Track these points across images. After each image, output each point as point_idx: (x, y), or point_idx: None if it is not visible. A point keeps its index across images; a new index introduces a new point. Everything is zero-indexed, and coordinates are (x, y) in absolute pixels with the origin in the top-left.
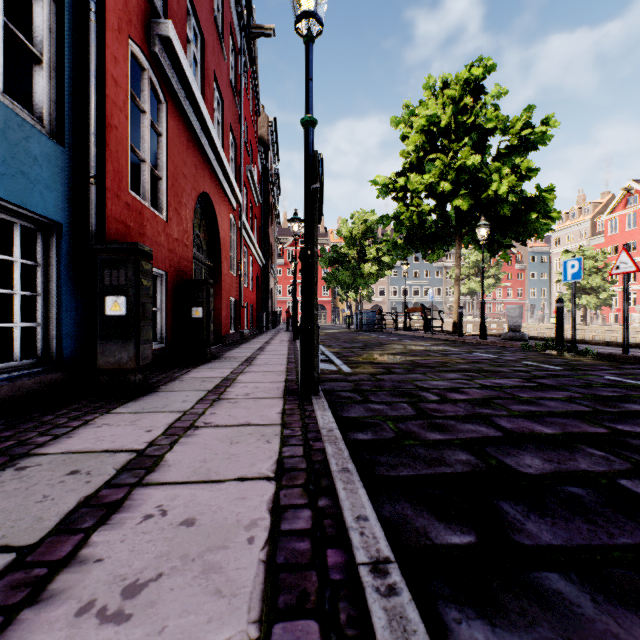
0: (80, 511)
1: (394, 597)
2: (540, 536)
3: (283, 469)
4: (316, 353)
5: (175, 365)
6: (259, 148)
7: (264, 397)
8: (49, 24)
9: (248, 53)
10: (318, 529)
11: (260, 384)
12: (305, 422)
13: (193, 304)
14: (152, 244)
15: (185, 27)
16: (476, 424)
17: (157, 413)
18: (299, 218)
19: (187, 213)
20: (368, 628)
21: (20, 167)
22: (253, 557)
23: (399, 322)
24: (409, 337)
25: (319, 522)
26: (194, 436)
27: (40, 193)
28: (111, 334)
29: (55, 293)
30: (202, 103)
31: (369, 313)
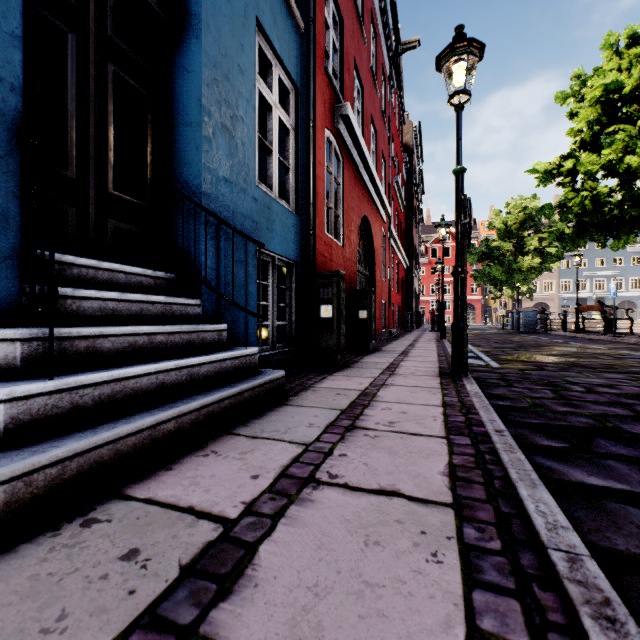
0: (353, 404)
1: (503, 436)
2: (616, 451)
3: (446, 404)
4: (465, 345)
5: (350, 354)
6: (403, 156)
7: (425, 375)
8: (292, 145)
9: (395, 76)
10: (468, 422)
11: (419, 368)
12: (457, 389)
13: (360, 308)
14: (336, 266)
15: (353, 93)
16: (611, 407)
17: (359, 377)
18: (446, 223)
19: (354, 237)
20: (490, 441)
21: (285, 235)
22: (437, 423)
23: (572, 322)
24: (580, 340)
25: (468, 420)
26: (388, 388)
27: (291, 247)
28: (323, 329)
29: (294, 304)
30: (365, 148)
31: (528, 312)
